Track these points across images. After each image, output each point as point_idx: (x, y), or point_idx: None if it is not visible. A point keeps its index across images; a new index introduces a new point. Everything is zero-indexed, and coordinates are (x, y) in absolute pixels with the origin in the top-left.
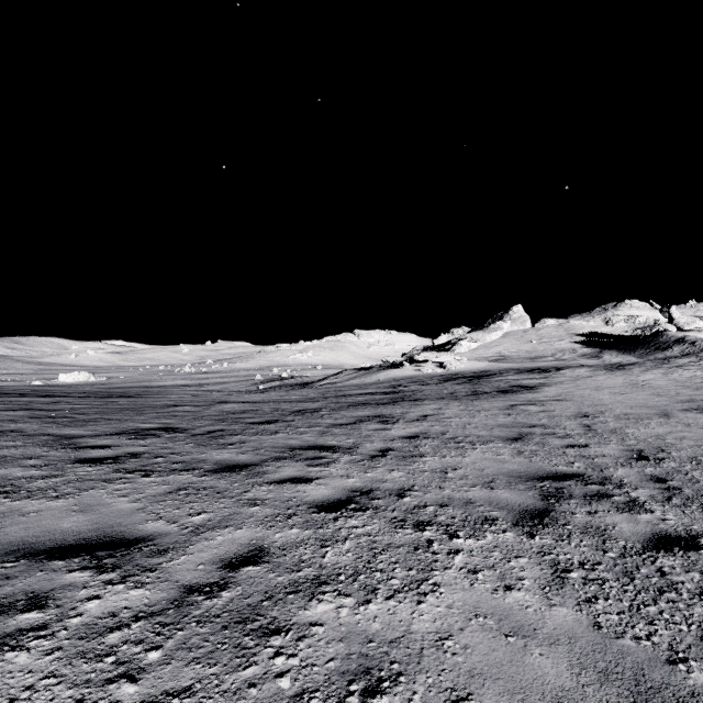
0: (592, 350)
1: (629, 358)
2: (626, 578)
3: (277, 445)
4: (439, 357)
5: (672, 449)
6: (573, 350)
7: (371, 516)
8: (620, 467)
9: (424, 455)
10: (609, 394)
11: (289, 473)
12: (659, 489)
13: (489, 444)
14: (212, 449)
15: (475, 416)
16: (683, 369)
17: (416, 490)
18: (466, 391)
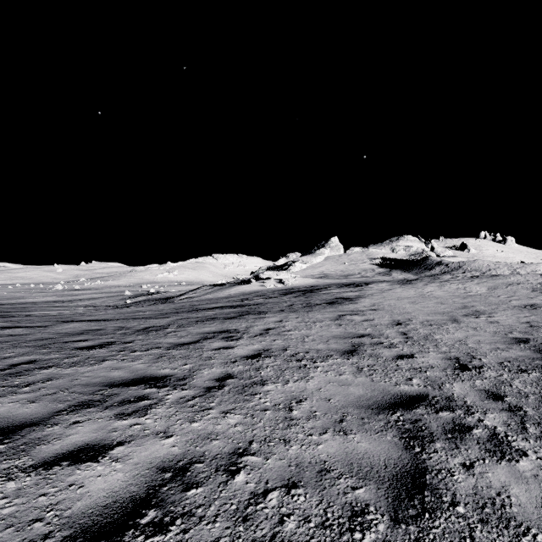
0: (385, 270)
1: (409, 275)
2: None
3: (93, 381)
4: (279, 275)
5: (479, 355)
6: (373, 270)
7: None
8: (453, 381)
9: (266, 381)
10: (408, 304)
11: (79, 438)
12: (505, 410)
13: (329, 360)
14: None
15: (311, 328)
16: (450, 283)
17: (255, 452)
18: (301, 303)
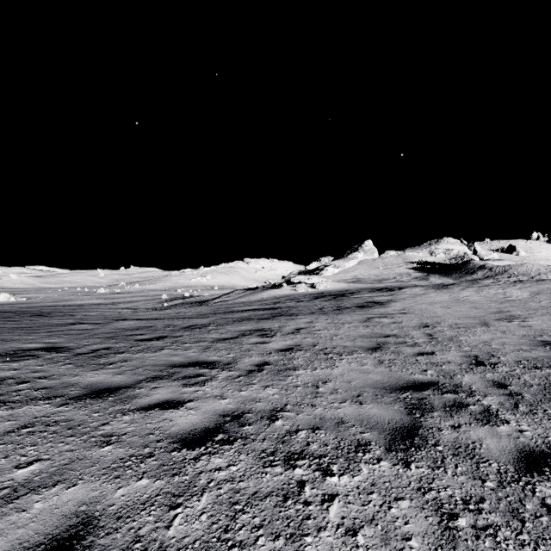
0: (422, 274)
1: (448, 280)
2: (516, 520)
3: (158, 363)
4: (311, 279)
5: (500, 354)
6: (409, 274)
7: (239, 451)
8: (465, 373)
9: (297, 368)
10: (440, 308)
11: (161, 396)
12: (504, 395)
13: (353, 354)
14: (89, 370)
15: (340, 328)
16: (489, 288)
17: (289, 410)
18: (332, 307)
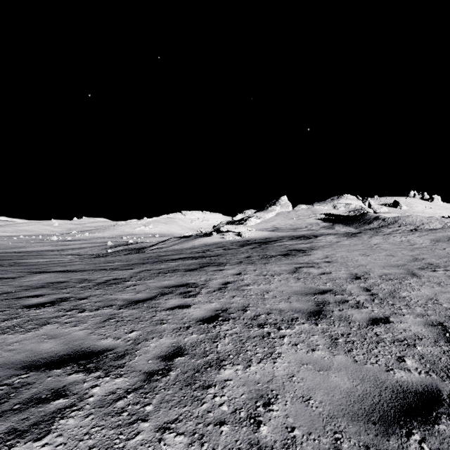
0: (328, 224)
1: (350, 229)
2: None
3: (12, 358)
4: (237, 228)
5: None
6: (317, 224)
7: None
8: None
9: (223, 362)
10: (360, 256)
11: None
12: None
13: (295, 325)
14: None
15: (270, 282)
16: (393, 236)
17: None
18: (258, 255)
